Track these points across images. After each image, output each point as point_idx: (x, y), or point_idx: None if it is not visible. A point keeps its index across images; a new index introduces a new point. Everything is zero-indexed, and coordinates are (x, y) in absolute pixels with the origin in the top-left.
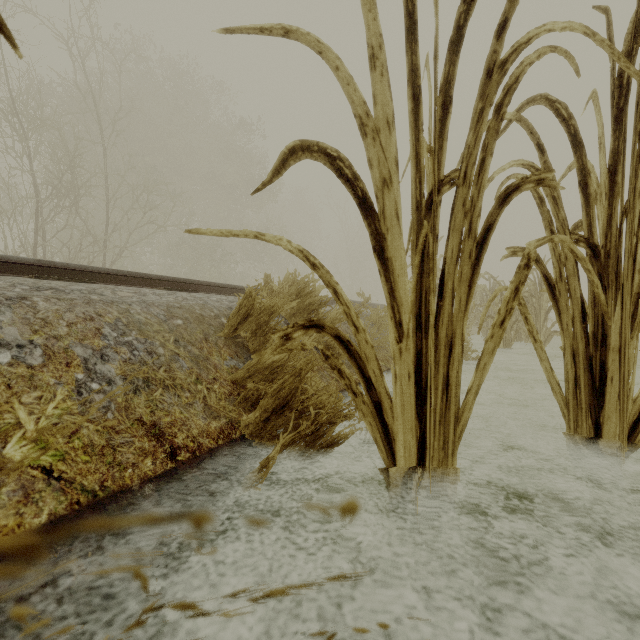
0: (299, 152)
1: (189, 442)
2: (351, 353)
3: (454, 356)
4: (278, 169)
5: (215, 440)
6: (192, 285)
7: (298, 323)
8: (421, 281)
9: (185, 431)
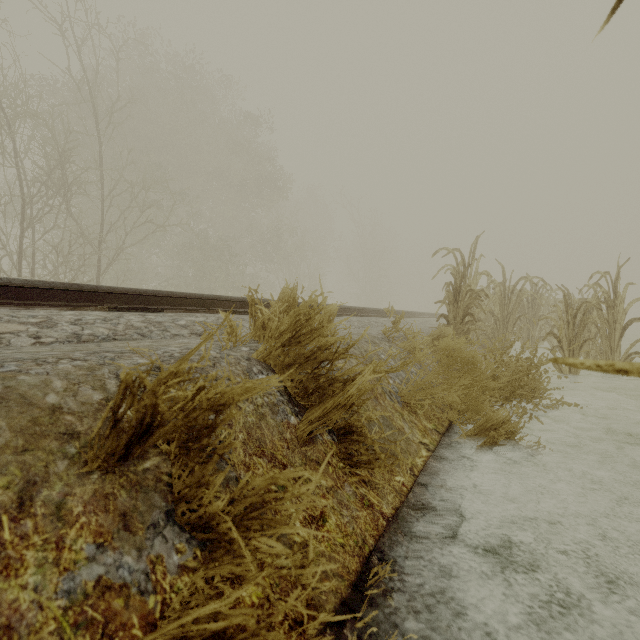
0: None
1: None
2: None
3: None
4: None
5: None
6: (164, 298)
7: None
8: None
9: None
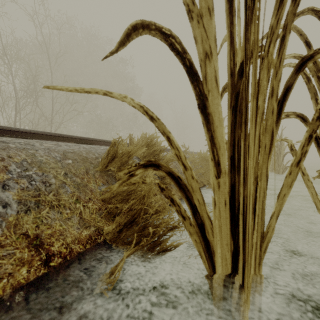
0: (140, 29)
1: (63, 249)
2: (181, 186)
3: (260, 188)
4: (123, 41)
5: (84, 245)
6: (91, 141)
7: (139, 163)
8: (234, 131)
9: (61, 240)
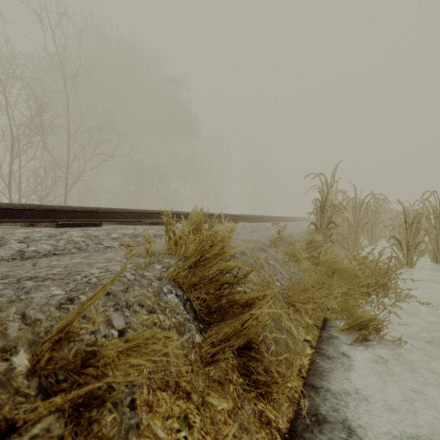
0: None
1: None
2: None
3: None
4: None
5: None
6: (105, 213)
7: None
8: None
9: None
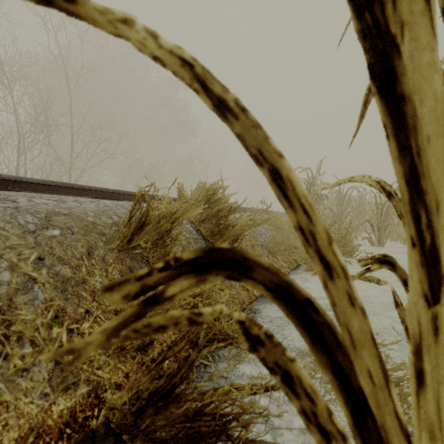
0: None
1: None
2: (316, 331)
3: None
4: None
5: None
6: (122, 195)
7: (180, 258)
8: None
9: None
